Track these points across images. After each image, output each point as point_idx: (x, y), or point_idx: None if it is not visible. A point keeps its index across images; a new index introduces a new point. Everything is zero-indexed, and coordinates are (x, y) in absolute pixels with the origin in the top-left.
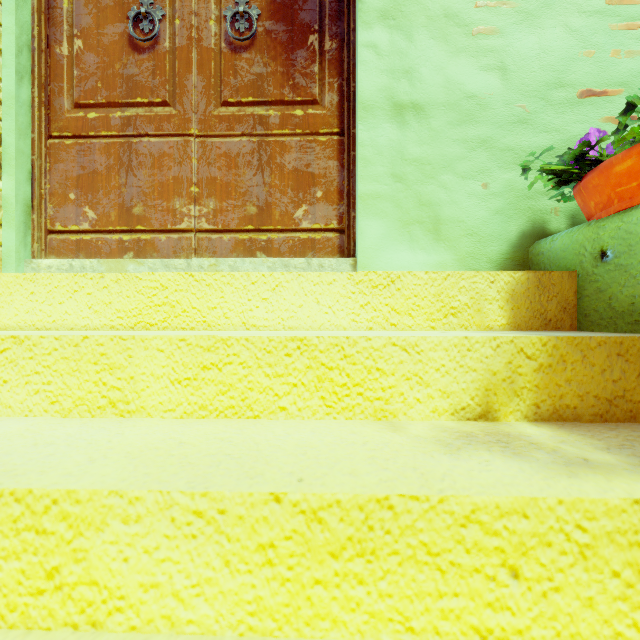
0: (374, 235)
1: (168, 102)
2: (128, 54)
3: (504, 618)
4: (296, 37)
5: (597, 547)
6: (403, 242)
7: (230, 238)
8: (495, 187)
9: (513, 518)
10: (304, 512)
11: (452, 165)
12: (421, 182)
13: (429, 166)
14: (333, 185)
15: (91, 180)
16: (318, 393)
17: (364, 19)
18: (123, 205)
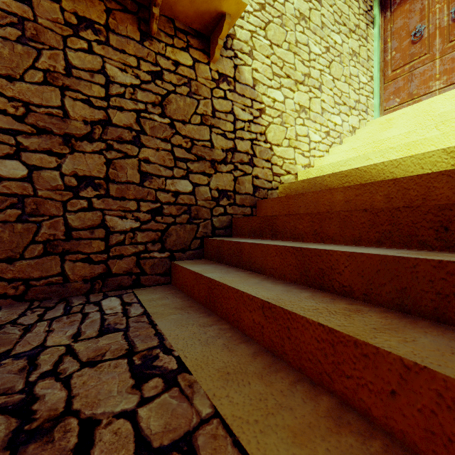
0: None
1: (426, 53)
2: (411, 47)
3: None
4: None
5: None
6: None
7: (453, 86)
8: None
9: None
10: None
11: None
12: None
13: None
14: None
15: (397, 90)
16: None
17: None
18: (409, 93)
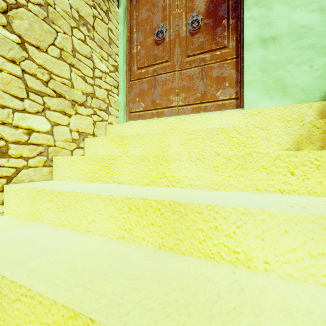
0: (252, 97)
1: (168, 60)
2: (154, 47)
3: (288, 187)
4: (217, 23)
5: (323, 166)
6: (266, 98)
7: (190, 107)
8: (317, 66)
9: (292, 157)
10: (226, 158)
11: (292, 60)
12: (275, 71)
13: (280, 63)
14: (233, 80)
15: (143, 93)
16: (228, 146)
17: (247, 7)
18: (153, 100)
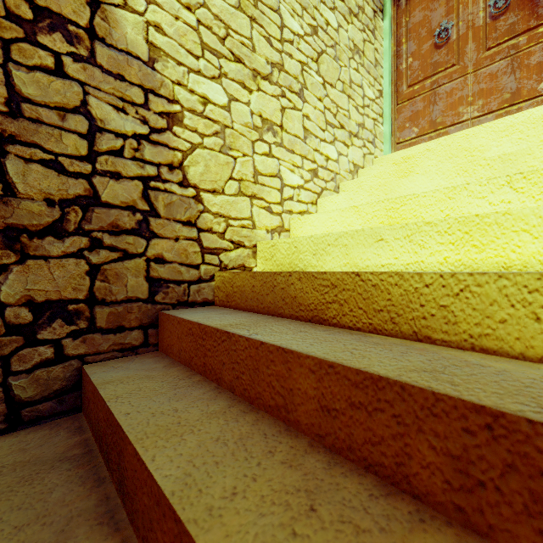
0: None
1: (455, 64)
2: (434, 52)
3: None
4: None
5: None
6: None
7: (492, 116)
8: None
9: None
10: None
11: None
12: None
13: None
14: None
15: (416, 115)
16: None
17: None
18: (431, 121)
